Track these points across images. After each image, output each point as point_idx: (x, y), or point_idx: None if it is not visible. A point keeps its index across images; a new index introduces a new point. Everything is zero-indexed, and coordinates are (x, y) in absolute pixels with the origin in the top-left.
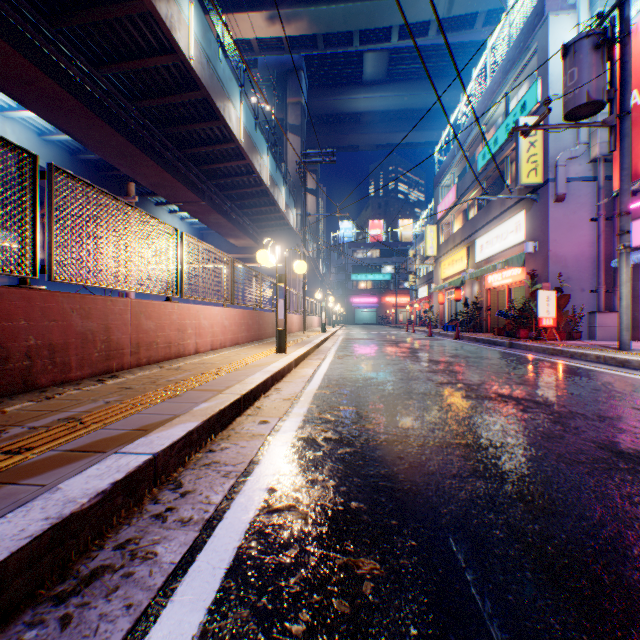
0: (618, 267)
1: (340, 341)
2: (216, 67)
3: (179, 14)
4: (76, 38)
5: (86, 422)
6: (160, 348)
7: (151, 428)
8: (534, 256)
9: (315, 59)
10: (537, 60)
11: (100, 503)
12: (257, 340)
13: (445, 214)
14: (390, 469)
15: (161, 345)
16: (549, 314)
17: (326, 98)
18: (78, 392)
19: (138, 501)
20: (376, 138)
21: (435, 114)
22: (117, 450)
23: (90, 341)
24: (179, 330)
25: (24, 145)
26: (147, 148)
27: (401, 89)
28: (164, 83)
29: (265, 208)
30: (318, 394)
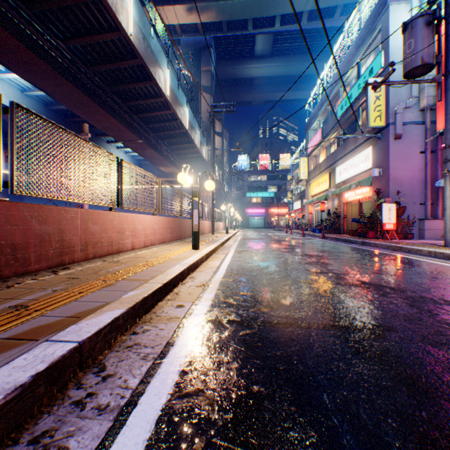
0: (443, 186)
1: (239, 240)
2: (149, 42)
3: (122, 2)
4: (46, 19)
5: (31, 309)
6: (104, 246)
7: (83, 315)
8: (379, 179)
9: (221, 39)
10: (381, 37)
11: (18, 397)
12: (179, 239)
13: (313, 149)
14: (284, 351)
15: (105, 244)
16: (390, 220)
17: (229, 67)
18: (34, 281)
19: (62, 387)
20: (264, 96)
21: (306, 79)
22: (48, 338)
23: (46, 241)
24: (119, 232)
25: (11, 98)
26: (100, 101)
27: (282, 61)
28: (111, 53)
29: (185, 145)
30: (223, 282)
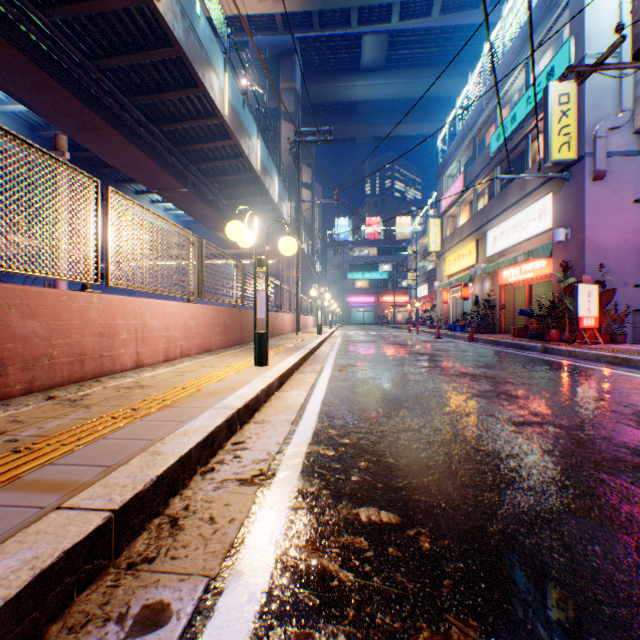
0: None
1: (339, 344)
2: (193, 21)
3: None
4: None
5: None
6: (58, 364)
7: None
8: (565, 245)
9: (310, 42)
10: (569, 16)
11: None
12: (238, 344)
13: (450, 206)
14: None
15: (61, 359)
16: (590, 313)
17: (322, 85)
18: None
19: None
20: (374, 130)
21: (436, 105)
22: None
23: None
24: (102, 335)
25: None
26: (114, 119)
27: (401, 76)
28: (129, 37)
29: (256, 198)
30: (312, 459)
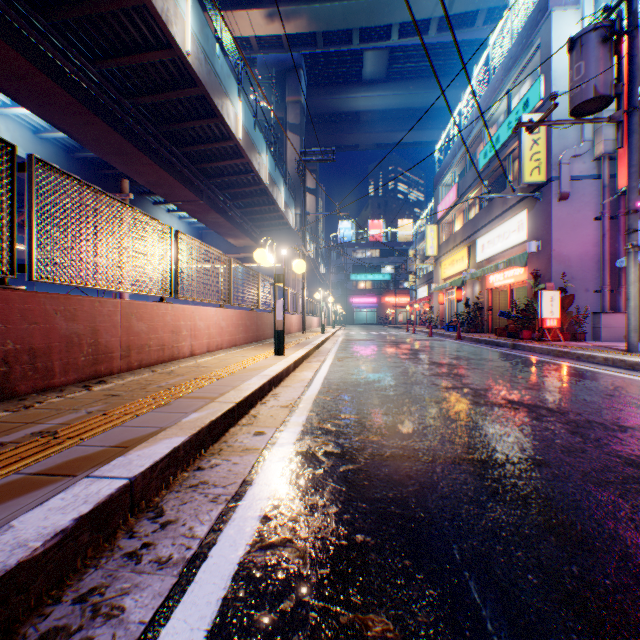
0: (626, 267)
1: (340, 342)
2: (214, 63)
3: (175, 8)
4: (70, 32)
5: (61, 437)
6: (153, 351)
7: (132, 444)
8: (537, 256)
9: (314, 57)
10: (540, 56)
11: (59, 545)
12: (255, 341)
13: (446, 213)
14: (399, 491)
15: (154, 348)
16: (553, 315)
17: (326, 97)
18: (60, 400)
19: (110, 535)
20: (376, 137)
21: (435, 113)
22: (89, 473)
23: (76, 345)
24: (173, 332)
25: (18, 143)
26: (144, 146)
27: (401, 88)
28: (161, 79)
29: (264, 207)
30: (318, 400)
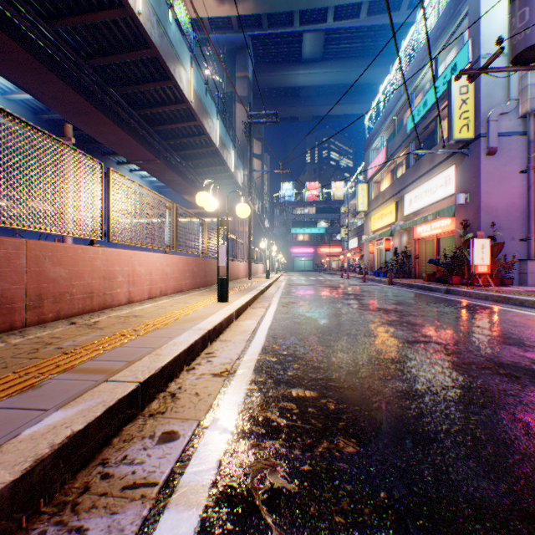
0: None
1: (283, 287)
2: (166, 28)
3: None
4: None
5: None
6: (76, 299)
7: None
8: (465, 207)
9: (260, 39)
10: (468, 23)
11: None
12: (203, 286)
13: (375, 173)
14: None
15: (77, 296)
16: (484, 261)
17: (270, 74)
18: None
19: None
20: (313, 110)
21: (364, 89)
22: None
23: None
24: (105, 278)
25: None
26: (102, 106)
27: (335, 66)
28: (115, 41)
29: (215, 168)
30: (261, 363)
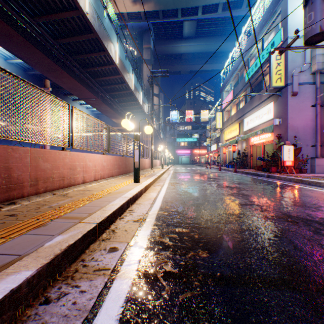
0: None
1: (171, 173)
2: (102, 21)
3: None
4: None
5: None
6: (55, 181)
7: None
8: (279, 126)
9: (158, 25)
10: (281, 18)
11: None
12: (124, 173)
13: (227, 106)
14: None
15: (56, 179)
16: (289, 159)
17: (163, 46)
18: None
19: None
20: (189, 67)
21: (220, 55)
22: None
23: None
24: (70, 169)
25: None
26: (64, 67)
27: (203, 41)
28: (73, 29)
29: (131, 102)
30: (159, 215)
